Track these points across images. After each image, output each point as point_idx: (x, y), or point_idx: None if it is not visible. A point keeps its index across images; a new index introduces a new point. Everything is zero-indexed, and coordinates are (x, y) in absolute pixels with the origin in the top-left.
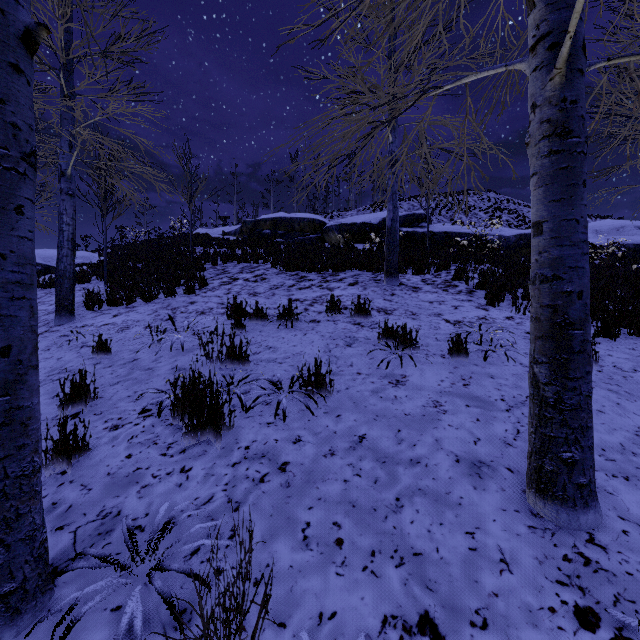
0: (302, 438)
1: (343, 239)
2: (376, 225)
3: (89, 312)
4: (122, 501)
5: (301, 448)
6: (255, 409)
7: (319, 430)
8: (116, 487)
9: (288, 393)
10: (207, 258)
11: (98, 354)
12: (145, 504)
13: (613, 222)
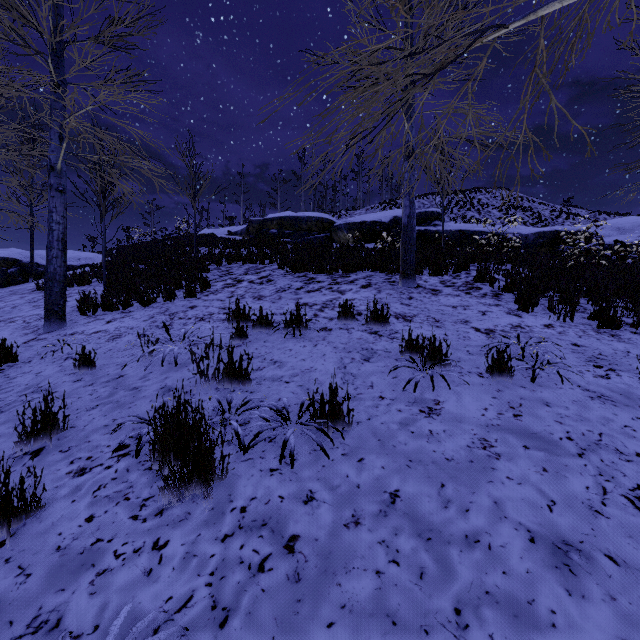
0: (315, 495)
1: (352, 238)
2: (387, 223)
3: (82, 317)
4: (66, 599)
5: (314, 512)
6: (255, 448)
7: (337, 482)
8: (63, 572)
9: (296, 425)
10: (211, 259)
11: (80, 369)
12: (97, 607)
13: (636, 219)
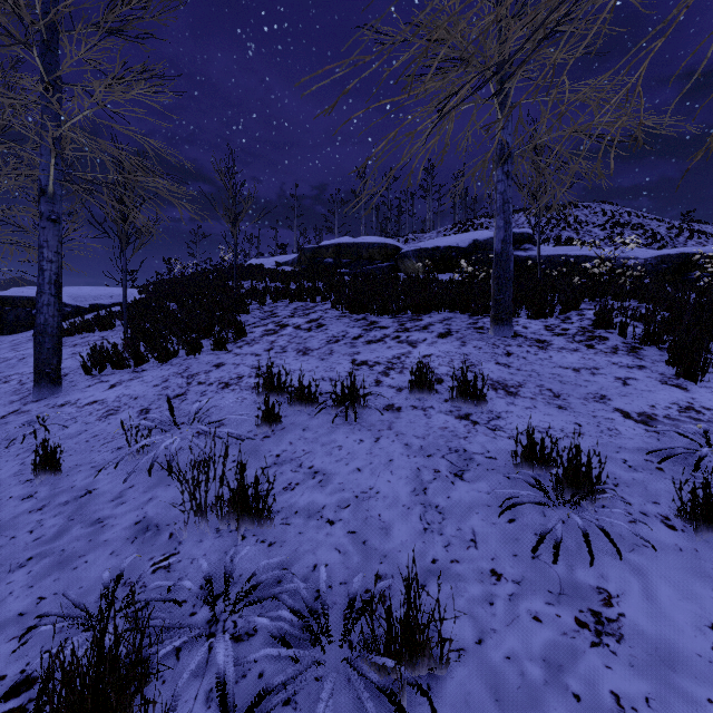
0: None
1: (422, 268)
2: (465, 249)
3: (85, 378)
4: None
5: None
6: None
7: None
8: None
9: (340, 648)
10: (254, 296)
11: (38, 475)
12: None
13: None
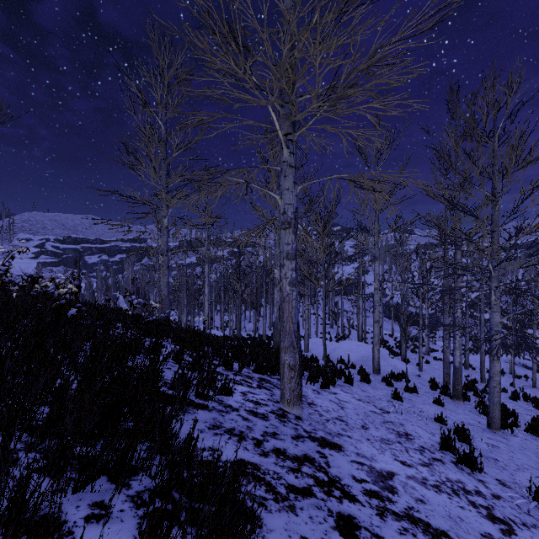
0: None
1: None
2: None
3: None
4: None
5: None
6: None
7: None
8: None
9: None
10: None
11: None
12: None
13: None
